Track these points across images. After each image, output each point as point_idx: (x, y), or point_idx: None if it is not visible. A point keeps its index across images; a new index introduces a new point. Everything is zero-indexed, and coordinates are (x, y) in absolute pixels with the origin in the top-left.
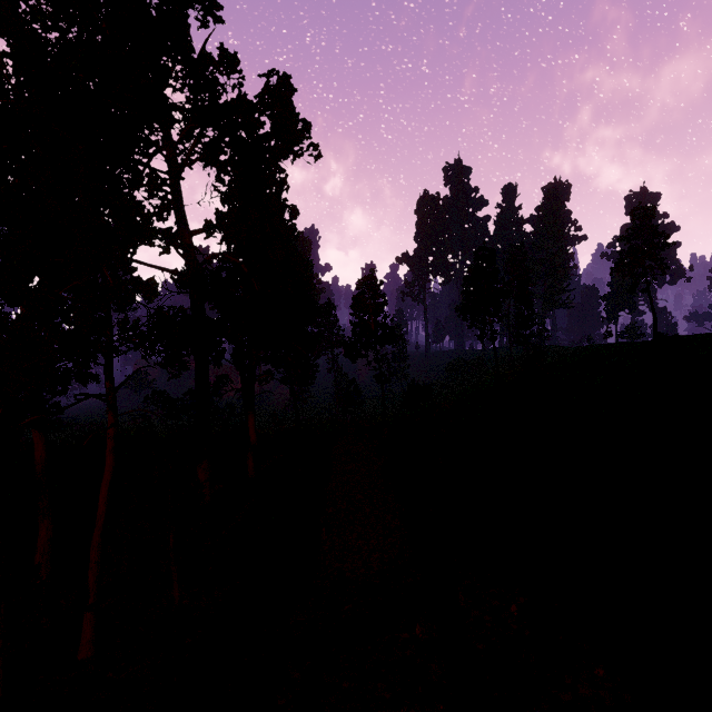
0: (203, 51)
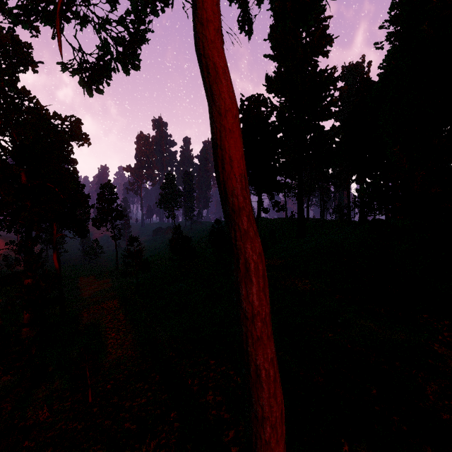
0: (46, 112)
